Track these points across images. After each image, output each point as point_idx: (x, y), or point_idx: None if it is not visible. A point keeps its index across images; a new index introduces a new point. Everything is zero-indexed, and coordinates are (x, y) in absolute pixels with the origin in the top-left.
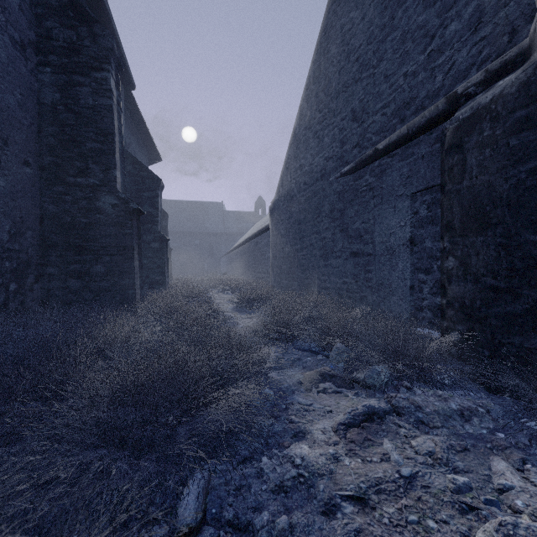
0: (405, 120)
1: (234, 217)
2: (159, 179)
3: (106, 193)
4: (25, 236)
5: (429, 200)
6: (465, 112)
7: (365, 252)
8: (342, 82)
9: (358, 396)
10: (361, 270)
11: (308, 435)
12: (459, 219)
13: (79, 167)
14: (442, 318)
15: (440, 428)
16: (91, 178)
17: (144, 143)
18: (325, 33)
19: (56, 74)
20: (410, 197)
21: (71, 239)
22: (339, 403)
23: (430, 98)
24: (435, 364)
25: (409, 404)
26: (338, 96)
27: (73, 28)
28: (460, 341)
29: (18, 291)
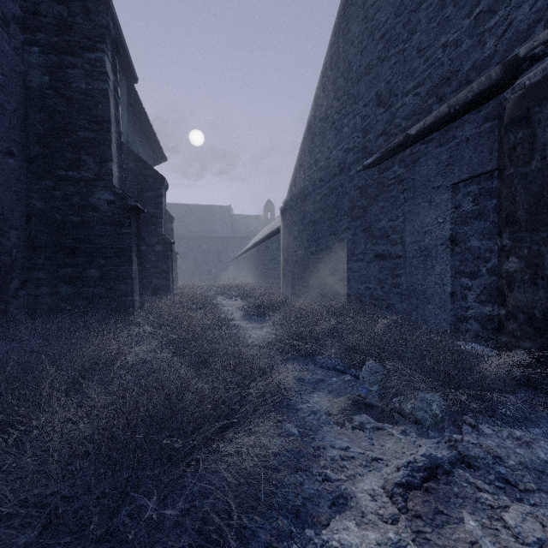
0: (444, 98)
1: (242, 221)
2: (163, 178)
3: (101, 188)
4: (8, 235)
5: (475, 191)
6: (534, 75)
7: (393, 254)
8: (365, 64)
9: (406, 435)
10: (387, 274)
11: (351, 500)
12: (525, 210)
13: (70, 159)
14: (500, 332)
15: (535, 492)
16: (84, 171)
17: (149, 142)
18: (344, 12)
19: (45, 54)
20: (451, 188)
21: (62, 240)
22: (383, 445)
23: (477, 69)
24: (508, 395)
25: (483, 452)
26: (360, 79)
27: (63, 2)
28: (526, 362)
29: None
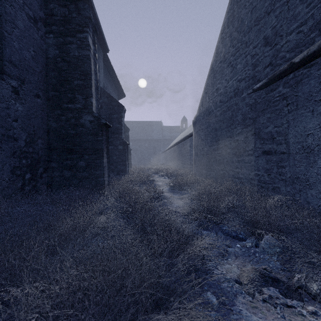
0: None
1: (168, 130)
2: (123, 106)
3: (86, 113)
4: (37, 143)
5: None
6: None
7: (278, 151)
8: (254, 18)
9: (318, 318)
10: (273, 165)
11: None
12: None
13: (69, 97)
14: None
15: None
16: (77, 104)
17: (115, 87)
18: None
19: (56, 38)
20: None
21: (65, 144)
22: None
23: None
24: None
25: None
26: (250, 30)
27: (66, 6)
28: None
29: (31, 179)
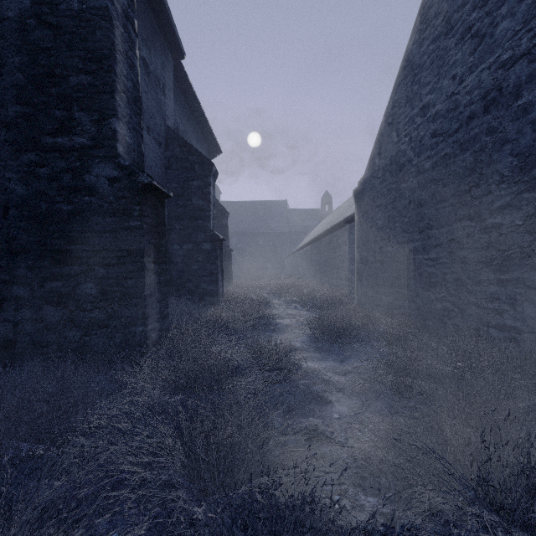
0: None
1: (298, 215)
2: (211, 163)
3: (101, 159)
4: None
5: None
6: None
7: None
8: None
9: None
10: None
11: None
12: None
13: (59, 118)
14: None
15: None
16: (78, 135)
17: (203, 134)
18: None
19: None
20: None
21: (48, 239)
22: None
23: None
24: None
25: None
26: None
27: None
28: None
29: None
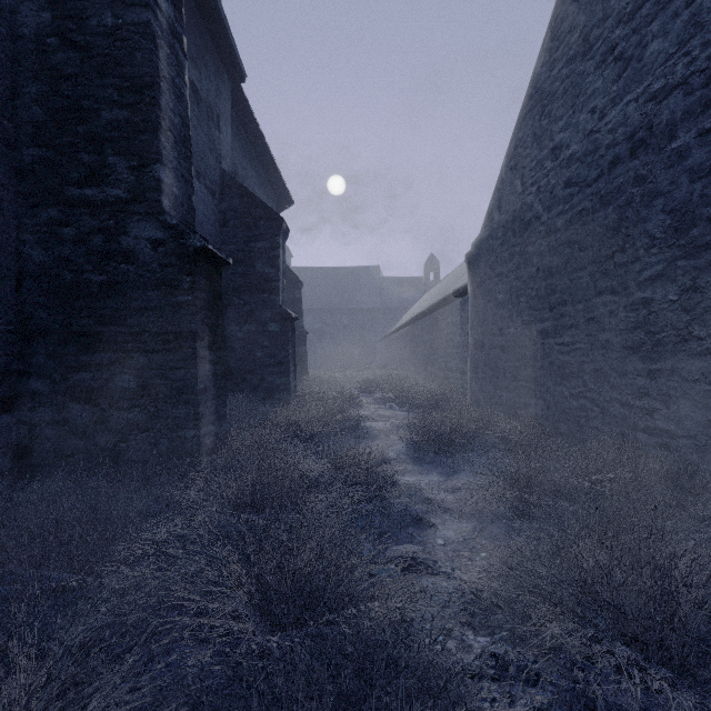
0: None
1: (395, 286)
2: (280, 219)
3: (141, 217)
4: None
5: None
6: None
7: None
8: None
9: None
10: None
11: None
12: None
13: (87, 164)
14: None
15: None
16: (111, 186)
17: (268, 179)
18: None
19: None
20: None
21: (74, 319)
22: None
23: None
24: None
25: None
26: None
27: None
28: None
29: None
